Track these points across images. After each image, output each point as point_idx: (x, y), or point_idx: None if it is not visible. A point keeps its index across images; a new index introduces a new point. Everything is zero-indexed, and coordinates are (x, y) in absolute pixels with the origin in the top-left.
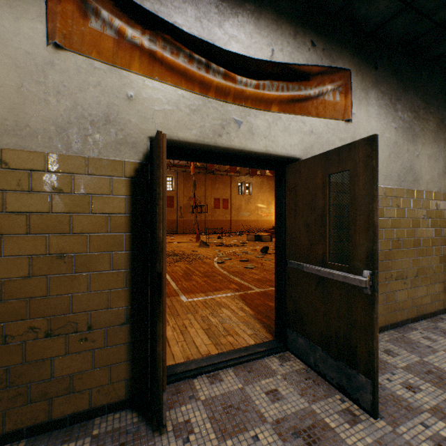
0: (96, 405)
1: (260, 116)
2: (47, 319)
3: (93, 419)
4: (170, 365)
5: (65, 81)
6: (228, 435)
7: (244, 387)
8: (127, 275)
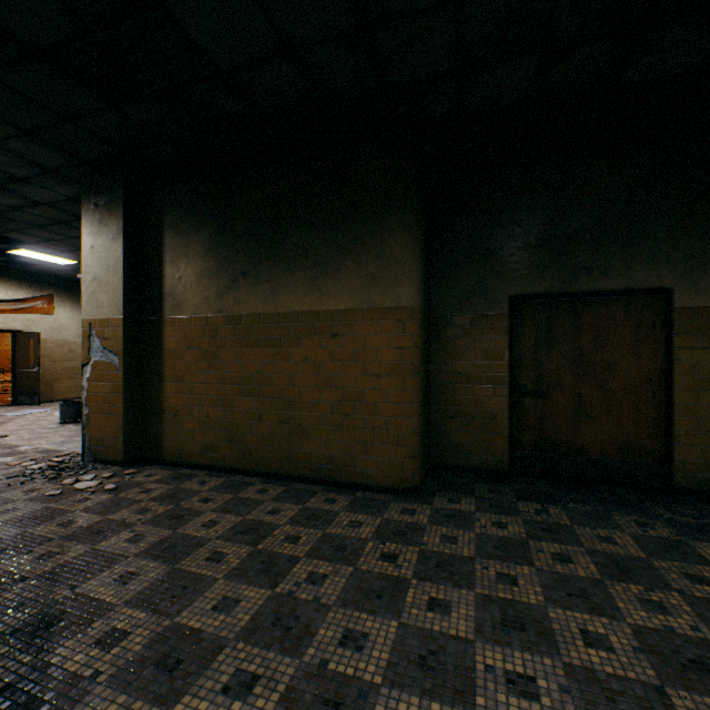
0: None
1: (1, 316)
2: None
3: None
4: None
5: None
6: None
7: None
8: None
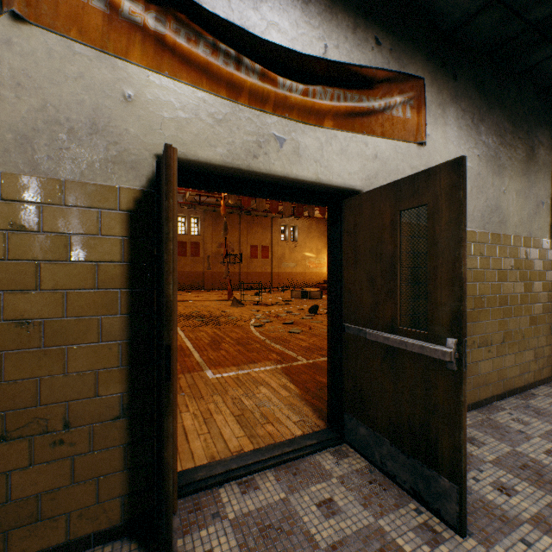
0: (77, 536)
1: (309, 132)
2: None
3: None
4: (187, 469)
5: (29, 69)
6: None
7: (288, 497)
8: (124, 349)
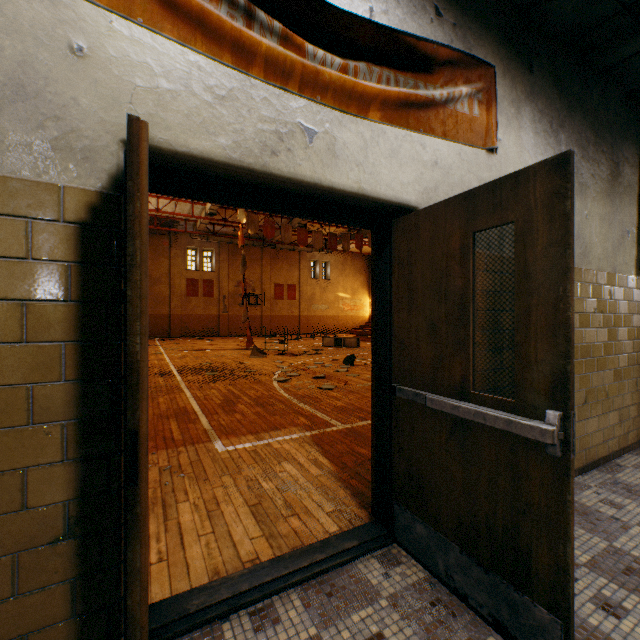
0: None
1: (349, 124)
2: None
3: None
4: (178, 595)
5: None
6: None
7: (320, 633)
8: (71, 433)
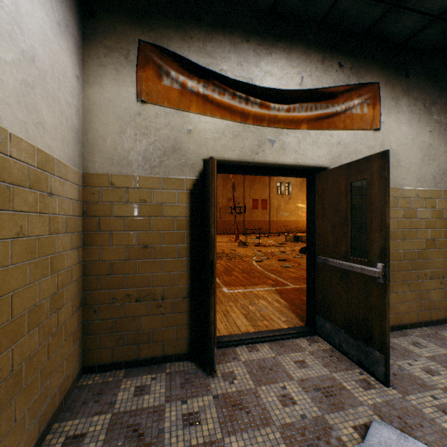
0: (167, 354)
1: (290, 134)
2: (136, 289)
3: (165, 363)
4: (217, 336)
5: (148, 125)
6: (263, 383)
7: (276, 356)
8: (188, 262)
